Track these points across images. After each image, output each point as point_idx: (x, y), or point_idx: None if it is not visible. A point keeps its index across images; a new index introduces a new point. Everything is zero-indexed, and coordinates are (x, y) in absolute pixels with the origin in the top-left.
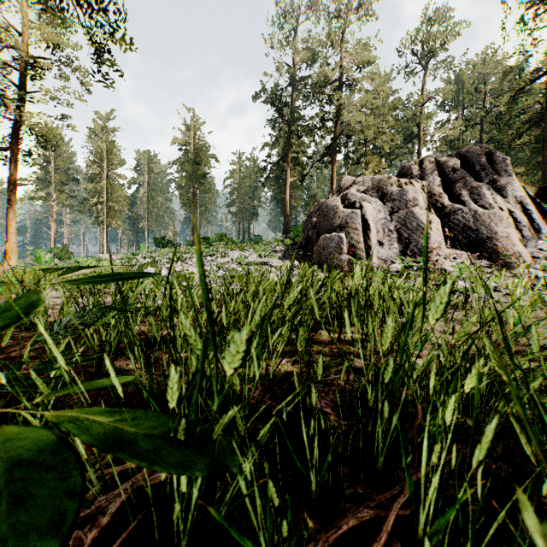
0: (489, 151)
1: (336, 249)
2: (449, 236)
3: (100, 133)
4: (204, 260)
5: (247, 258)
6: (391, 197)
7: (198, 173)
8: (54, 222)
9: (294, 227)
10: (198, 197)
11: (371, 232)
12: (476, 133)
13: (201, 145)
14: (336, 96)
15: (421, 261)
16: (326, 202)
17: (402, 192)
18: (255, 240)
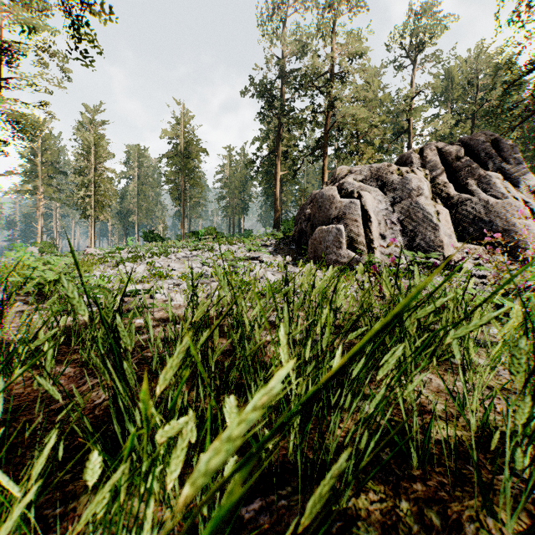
0: (494, 138)
1: (334, 242)
2: (457, 228)
3: (88, 126)
4: (189, 254)
5: (235, 253)
6: (392, 187)
7: (188, 167)
8: (41, 216)
9: (285, 221)
10: (188, 190)
11: (372, 224)
12: (465, 128)
13: (191, 139)
14: (327, 87)
15: (434, 256)
16: (321, 191)
17: (405, 181)
18: (246, 234)
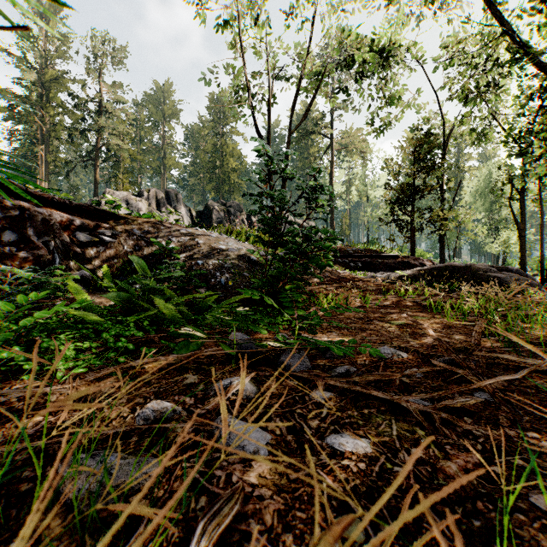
0: (177, 193)
1: None
2: None
3: None
4: None
5: None
6: (132, 205)
7: None
8: None
9: None
10: None
11: None
12: None
13: None
14: (100, 121)
15: None
16: None
17: (137, 204)
18: None
